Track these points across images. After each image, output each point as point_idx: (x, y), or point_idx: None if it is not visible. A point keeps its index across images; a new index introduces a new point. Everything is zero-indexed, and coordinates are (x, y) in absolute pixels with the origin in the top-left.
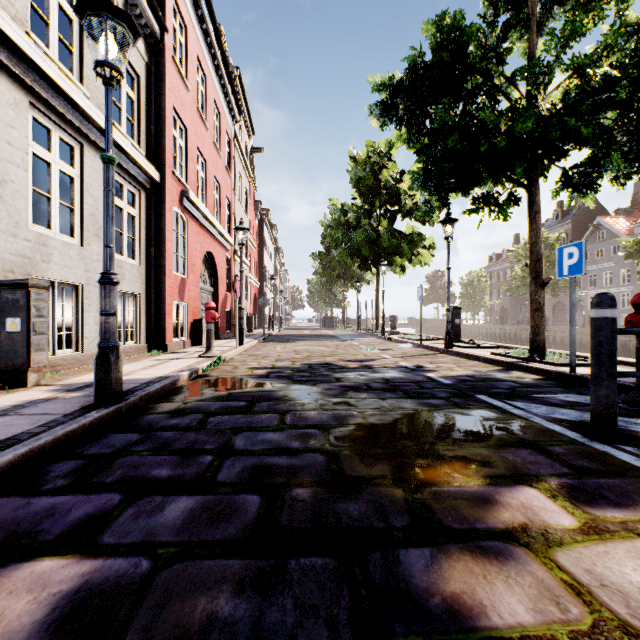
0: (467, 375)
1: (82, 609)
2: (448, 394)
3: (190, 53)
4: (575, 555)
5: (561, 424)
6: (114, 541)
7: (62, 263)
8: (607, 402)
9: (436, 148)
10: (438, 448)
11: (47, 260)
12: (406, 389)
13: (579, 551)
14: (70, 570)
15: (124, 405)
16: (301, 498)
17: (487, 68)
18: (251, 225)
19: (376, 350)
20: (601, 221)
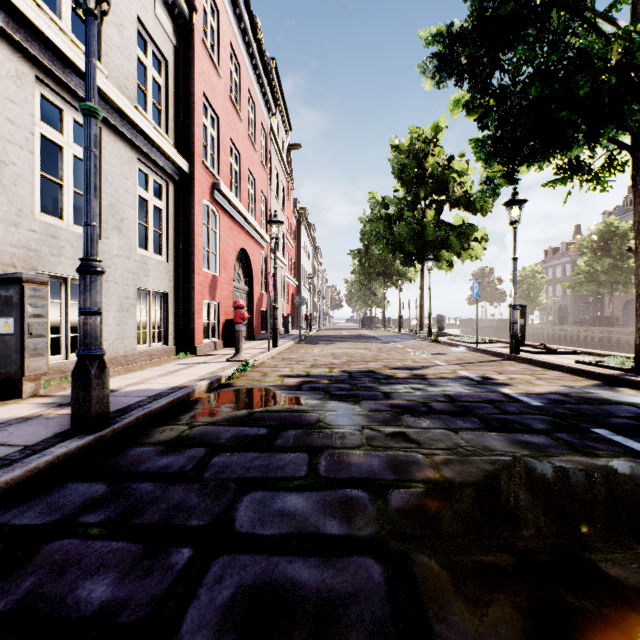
0: (558, 392)
1: None
2: (548, 425)
3: (222, 38)
4: None
5: None
6: None
7: (75, 257)
8: None
9: (512, 101)
10: (595, 558)
11: (57, 253)
12: (482, 414)
13: None
14: None
15: (109, 432)
16: None
17: None
18: (288, 224)
19: (425, 354)
20: None
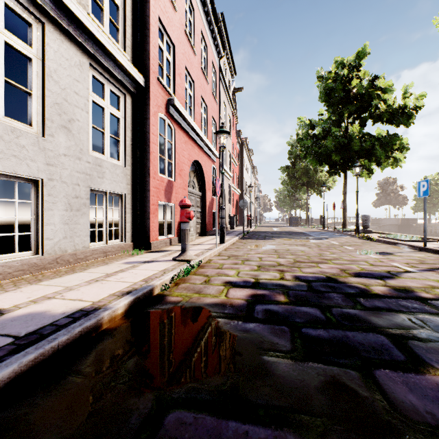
0: None
1: None
2: None
3: None
4: None
5: None
6: None
7: (6, 151)
8: None
9: None
10: None
11: None
12: None
13: None
14: None
15: None
16: None
17: None
18: (234, 148)
19: (372, 254)
20: None
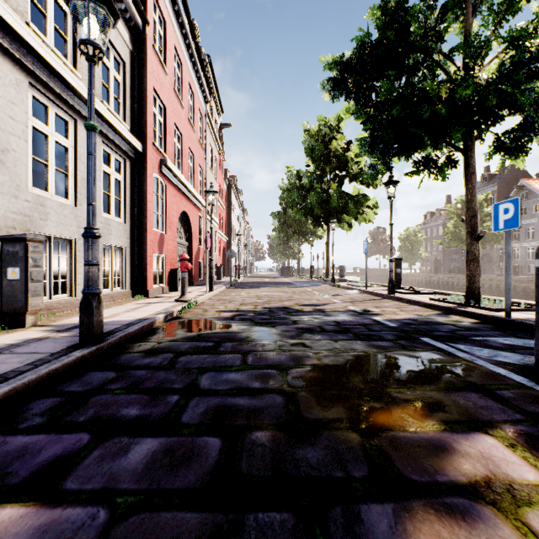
0: (410, 319)
1: None
2: (394, 336)
3: (168, 43)
4: None
5: (505, 367)
6: (76, 487)
7: (57, 221)
8: None
9: (382, 117)
10: (390, 390)
11: (44, 218)
12: (356, 331)
13: None
14: (28, 520)
15: (105, 345)
16: (260, 442)
17: (427, 45)
18: (220, 189)
19: (327, 295)
20: (524, 183)
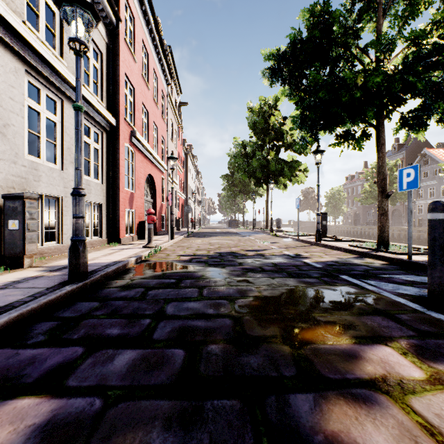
0: (332, 261)
1: (49, 439)
2: (320, 275)
3: (137, 36)
4: (426, 401)
5: (405, 297)
6: (76, 384)
7: (48, 182)
8: (440, 282)
9: (310, 99)
10: (314, 315)
11: (37, 180)
12: (289, 271)
13: (429, 398)
14: (42, 407)
15: (89, 281)
16: (214, 352)
17: (346, 42)
18: (179, 156)
19: (267, 243)
20: (426, 152)
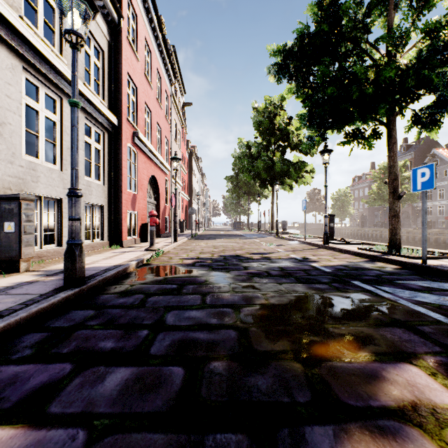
0: (342, 265)
1: None
2: (330, 280)
3: (139, 34)
4: None
5: (424, 306)
6: (59, 411)
7: (47, 183)
8: None
9: (318, 96)
10: (327, 326)
11: (36, 181)
12: (297, 276)
13: None
14: (16, 441)
15: (86, 287)
16: (218, 371)
17: (356, 36)
18: (183, 157)
19: (272, 245)
20: (436, 152)
